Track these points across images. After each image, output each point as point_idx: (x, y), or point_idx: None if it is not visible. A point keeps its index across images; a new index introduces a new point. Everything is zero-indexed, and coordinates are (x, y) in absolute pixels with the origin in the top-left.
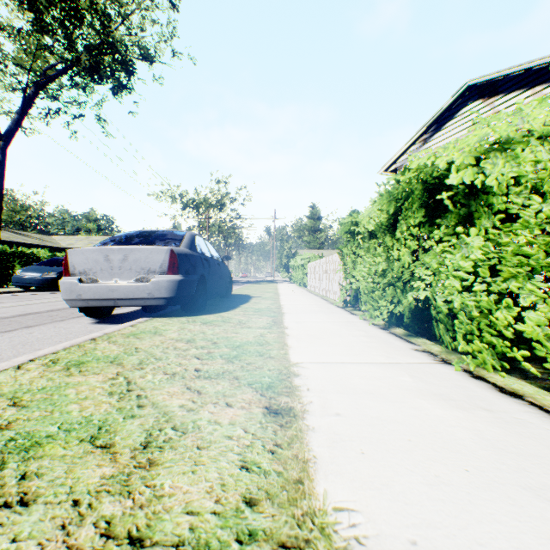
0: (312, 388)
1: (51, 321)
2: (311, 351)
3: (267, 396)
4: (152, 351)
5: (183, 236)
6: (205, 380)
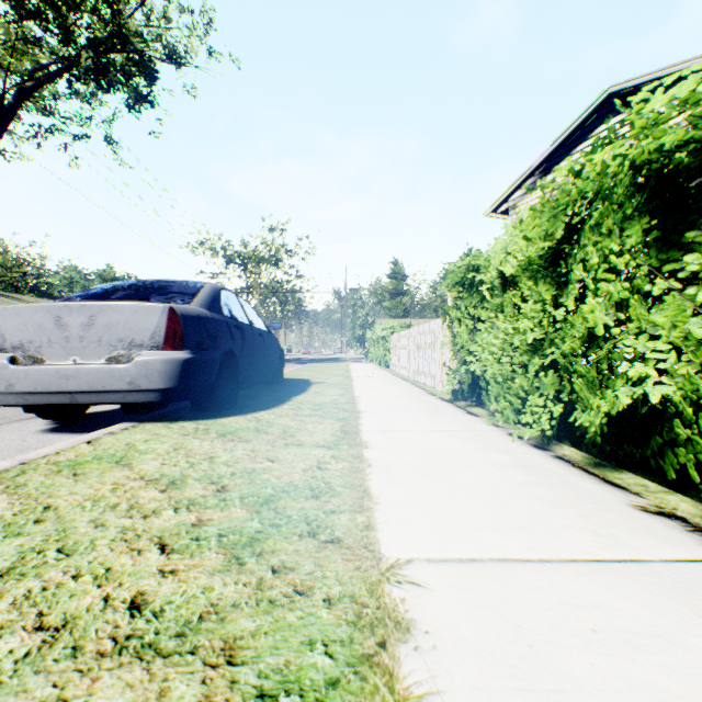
0: None
1: None
2: (423, 517)
3: None
4: (72, 520)
5: (199, 289)
6: (133, 666)
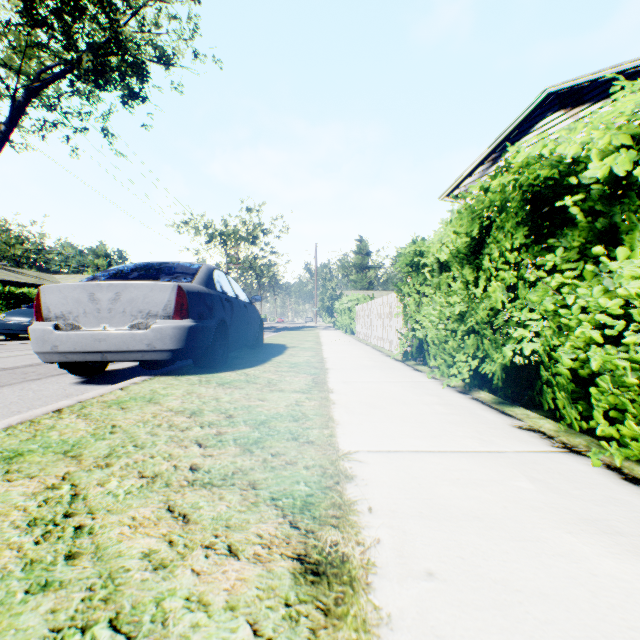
0: (377, 508)
1: (21, 381)
2: (368, 431)
3: (302, 528)
4: (134, 432)
5: (197, 270)
6: (202, 490)
